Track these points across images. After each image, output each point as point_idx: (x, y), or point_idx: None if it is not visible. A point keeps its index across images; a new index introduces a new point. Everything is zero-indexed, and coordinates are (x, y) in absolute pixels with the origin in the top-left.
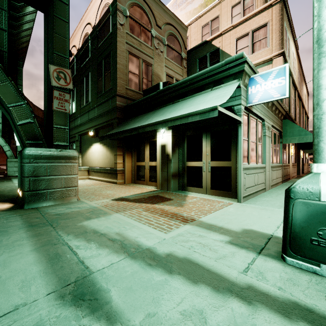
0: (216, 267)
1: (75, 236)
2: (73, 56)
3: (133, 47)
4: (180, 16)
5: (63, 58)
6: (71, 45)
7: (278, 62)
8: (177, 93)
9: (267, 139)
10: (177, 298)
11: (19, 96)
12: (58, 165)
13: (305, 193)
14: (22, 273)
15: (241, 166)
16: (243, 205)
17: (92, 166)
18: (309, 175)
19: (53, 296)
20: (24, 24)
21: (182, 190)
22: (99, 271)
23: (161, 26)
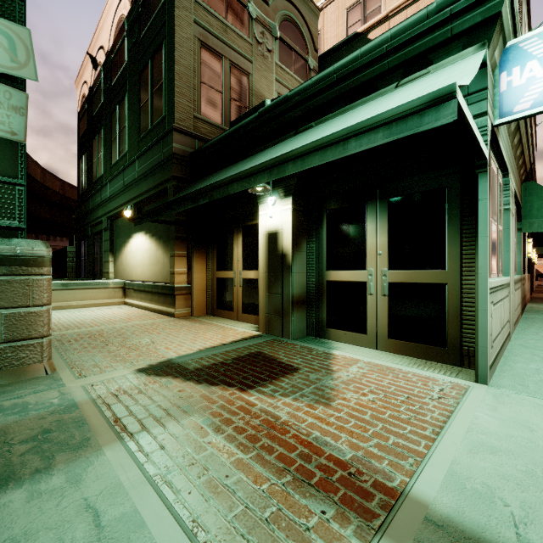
0: None
1: None
2: (99, 68)
3: (211, 34)
4: None
5: None
6: (95, 46)
7: None
8: (305, 108)
9: (511, 220)
10: None
11: None
12: None
13: None
14: None
15: (486, 283)
16: (500, 393)
17: (132, 278)
18: None
19: None
20: None
21: (315, 336)
22: None
23: None
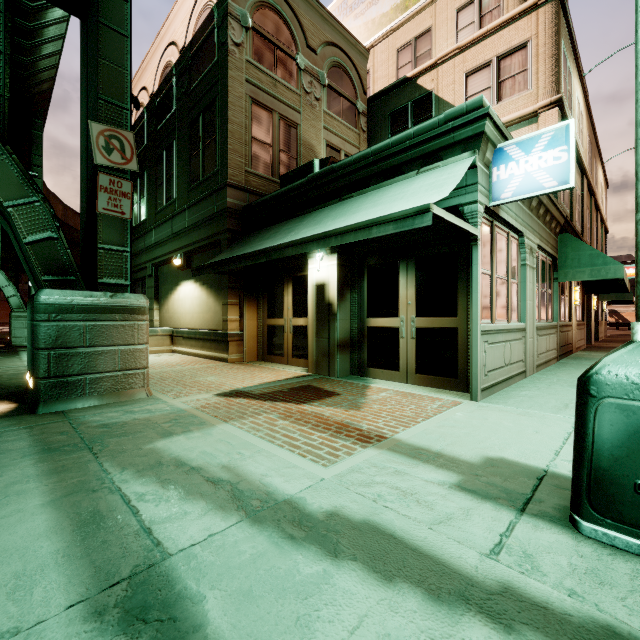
0: (432, 542)
1: (136, 472)
2: (142, 109)
3: (261, 90)
4: (353, 29)
5: (119, 109)
6: (137, 86)
7: (549, 119)
8: (347, 180)
9: (529, 273)
10: (349, 617)
11: (27, 185)
12: (107, 325)
13: (623, 385)
14: (18, 556)
15: (477, 327)
16: (483, 405)
17: (180, 326)
18: (629, 348)
19: (79, 611)
20: (43, 44)
21: (358, 375)
22: (183, 552)
23: (316, 48)
